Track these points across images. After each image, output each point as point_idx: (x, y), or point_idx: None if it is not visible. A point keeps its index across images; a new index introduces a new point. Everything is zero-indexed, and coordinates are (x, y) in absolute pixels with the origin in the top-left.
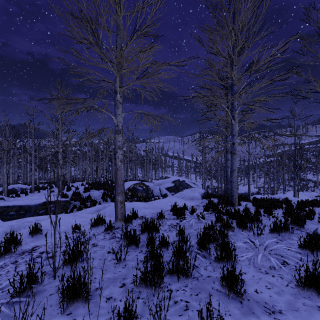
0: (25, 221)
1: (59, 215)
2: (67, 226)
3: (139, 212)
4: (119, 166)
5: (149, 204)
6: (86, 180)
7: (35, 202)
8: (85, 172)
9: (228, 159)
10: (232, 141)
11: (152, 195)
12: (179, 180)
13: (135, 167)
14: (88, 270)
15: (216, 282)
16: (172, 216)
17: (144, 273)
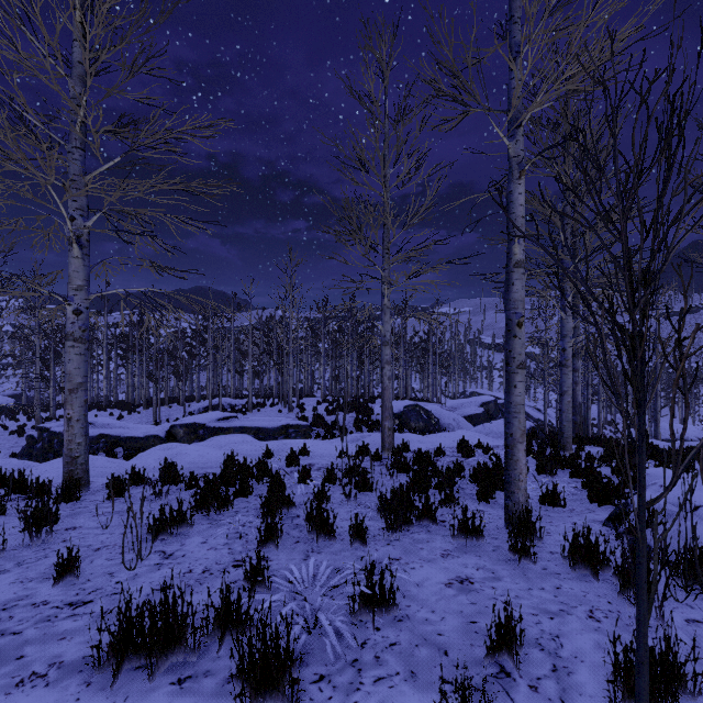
0: (284, 443)
1: (314, 441)
2: (329, 451)
3: (412, 446)
4: (386, 385)
5: (427, 438)
6: (314, 393)
7: (273, 424)
8: (313, 379)
9: (577, 368)
10: (562, 345)
11: (438, 427)
12: (496, 401)
13: (406, 372)
14: (371, 471)
15: (475, 496)
16: (457, 454)
17: (413, 479)
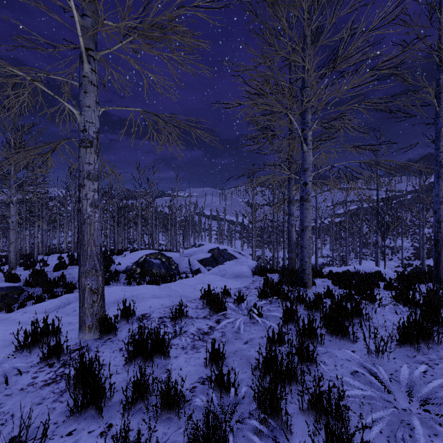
0: None
1: None
2: None
3: (142, 306)
4: (88, 216)
5: (165, 288)
6: None
7: None
8: None
9: (292, 213)
10: (304, 179)
11: (177, 271)
12: (219, 248)
13: (153, 229)
14: None
15: None
16: (203, 312)
17: None
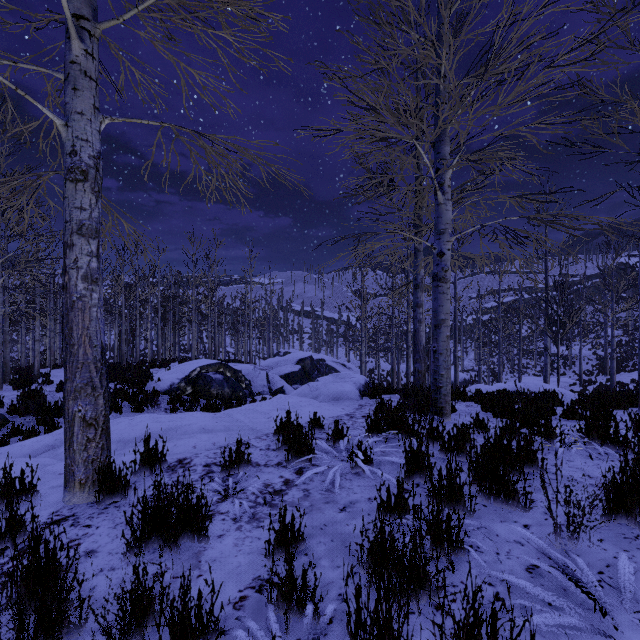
0: None
1: None
2: None
3: (182, 446)
4: (79, 296)
5: (223, 417)
6: None
7: None
8: None
9: (421, 303)
10: (438, 247)
11: (249, 391)
12: (312, 357)
13: (215, 330)
14: None
15: None
16: (276, 456)
17: None
